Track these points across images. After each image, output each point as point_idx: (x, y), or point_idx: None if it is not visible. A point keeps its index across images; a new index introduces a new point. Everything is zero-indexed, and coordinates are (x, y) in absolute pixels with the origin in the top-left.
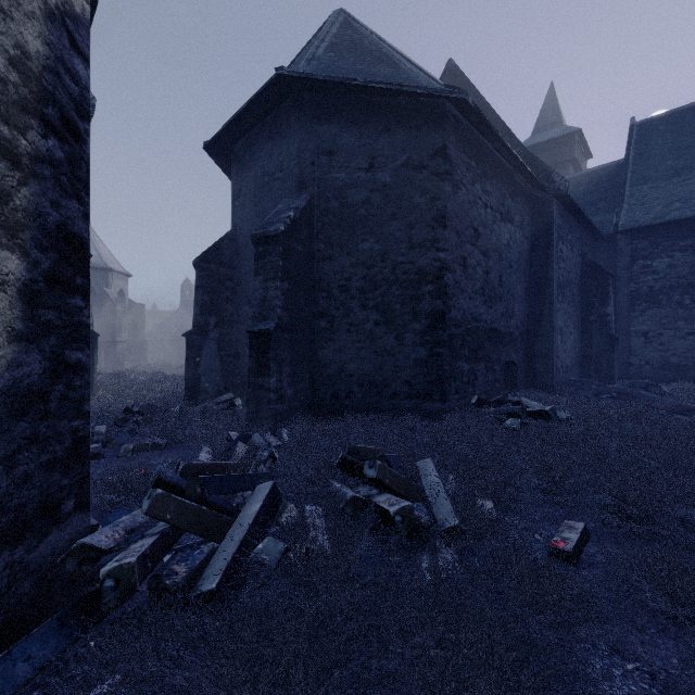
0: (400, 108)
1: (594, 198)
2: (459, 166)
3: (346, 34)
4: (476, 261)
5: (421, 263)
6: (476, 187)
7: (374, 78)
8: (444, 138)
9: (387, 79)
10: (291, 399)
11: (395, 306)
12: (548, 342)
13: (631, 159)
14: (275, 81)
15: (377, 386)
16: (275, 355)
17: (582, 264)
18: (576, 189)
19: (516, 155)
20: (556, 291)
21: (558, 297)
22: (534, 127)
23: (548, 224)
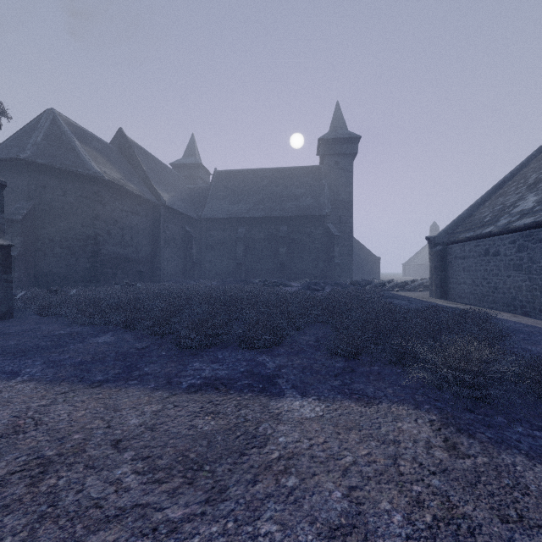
0: (78, 174)
1: (199, 200)
2: (106, 197)
3: (54, 129)
4: (116, 232)
5: (88, 233)
6: (116, 204)
7: (66, 161)
8: (98, 188)
9: (72, 162)
10: (25, 282)
11: (76, 248)
12: (159, 263)
13: (212, 187)
14: (16, 158)
15: (67, 277)
16: (18, 265)
17: (184, 231)
18: (194, 193)
19: (135, 193)
20: (163, 243)
21: (165, 245)
22: (184, 153)
23: (159, 216)
